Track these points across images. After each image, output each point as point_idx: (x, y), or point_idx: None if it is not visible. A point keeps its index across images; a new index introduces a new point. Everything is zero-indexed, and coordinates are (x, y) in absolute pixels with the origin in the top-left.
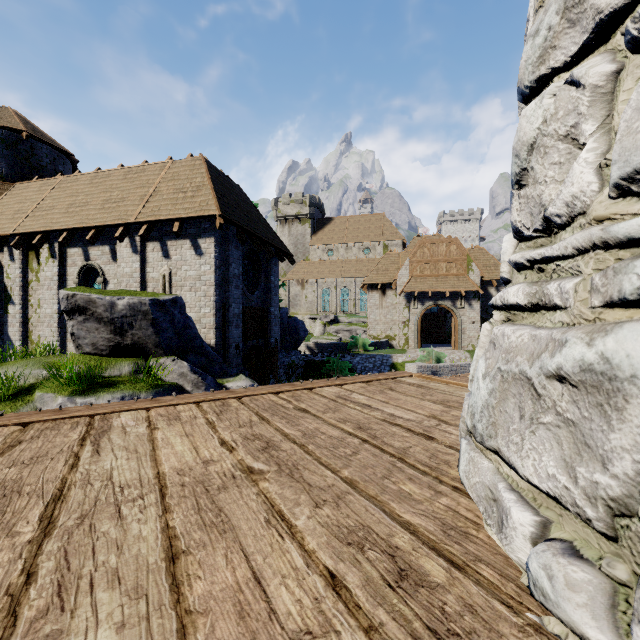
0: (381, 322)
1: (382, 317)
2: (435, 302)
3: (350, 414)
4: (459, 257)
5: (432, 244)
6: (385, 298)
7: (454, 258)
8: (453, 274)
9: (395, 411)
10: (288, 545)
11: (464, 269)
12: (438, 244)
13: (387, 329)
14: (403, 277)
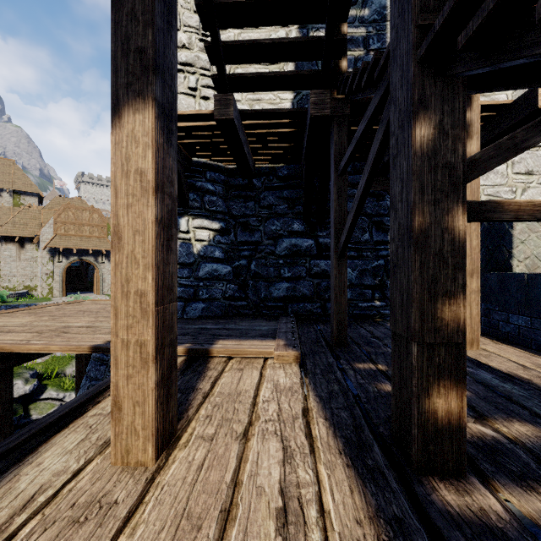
0: (19, 274)
1: (20, 269)
2: (80, 257)
3: (71, 310)
4: (101, 224)
5: (77, 210)
6: (24, 251)
7: (97, 224)
8: (96, 236)
9: (88, 308)
10: (83, 319)
11: (105, 233)
12: (82, 211)
13: (27, 280)
14: (47, 234)
